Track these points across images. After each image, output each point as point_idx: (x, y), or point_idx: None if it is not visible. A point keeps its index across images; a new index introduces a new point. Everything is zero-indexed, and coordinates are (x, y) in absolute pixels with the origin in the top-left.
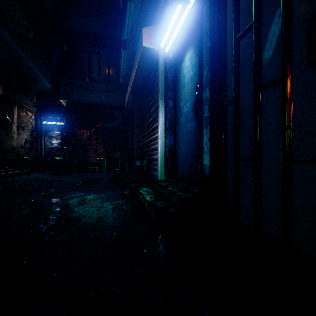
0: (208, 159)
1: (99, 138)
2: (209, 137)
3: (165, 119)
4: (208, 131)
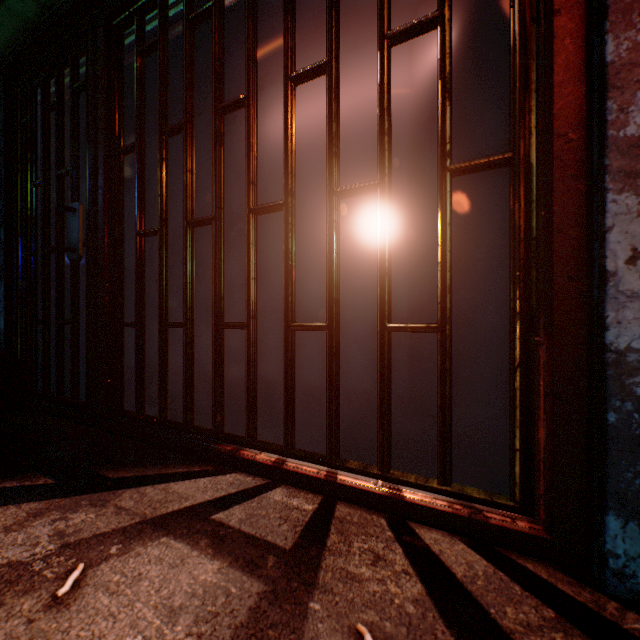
0: (3, 321)
1: None
2: (4, 292)
3: None
4: (3, 285)
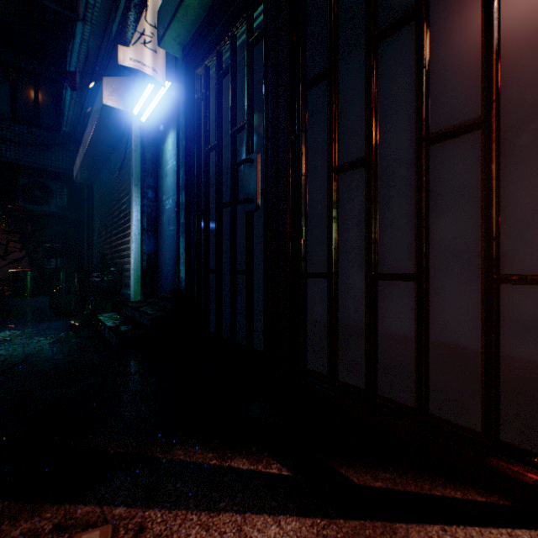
0: (184, 271)
1: (15, 231)
2: (185, 246)
3: (142, 214)
4: (184, 240)
